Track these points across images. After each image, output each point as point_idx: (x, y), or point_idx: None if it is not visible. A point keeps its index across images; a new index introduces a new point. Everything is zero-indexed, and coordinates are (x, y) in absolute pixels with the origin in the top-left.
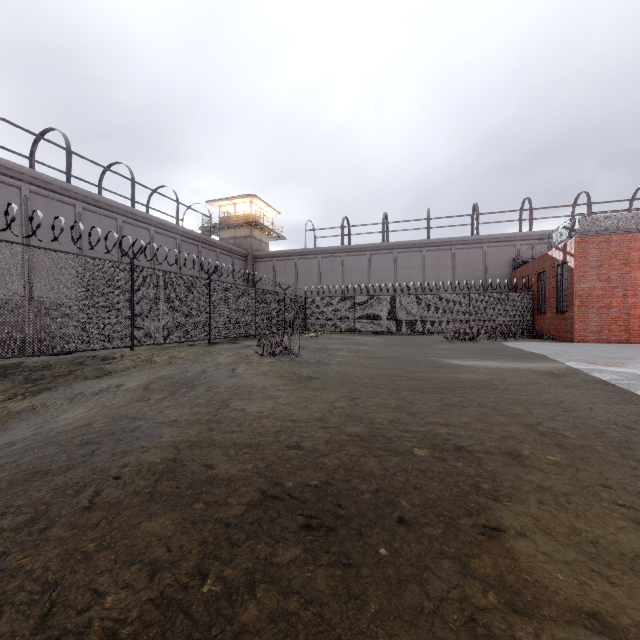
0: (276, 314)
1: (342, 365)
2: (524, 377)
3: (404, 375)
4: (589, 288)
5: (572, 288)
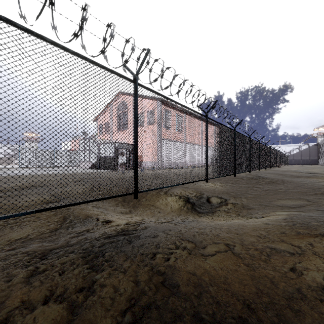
0: None
1: None
2: None
3: None
4: None
5: None
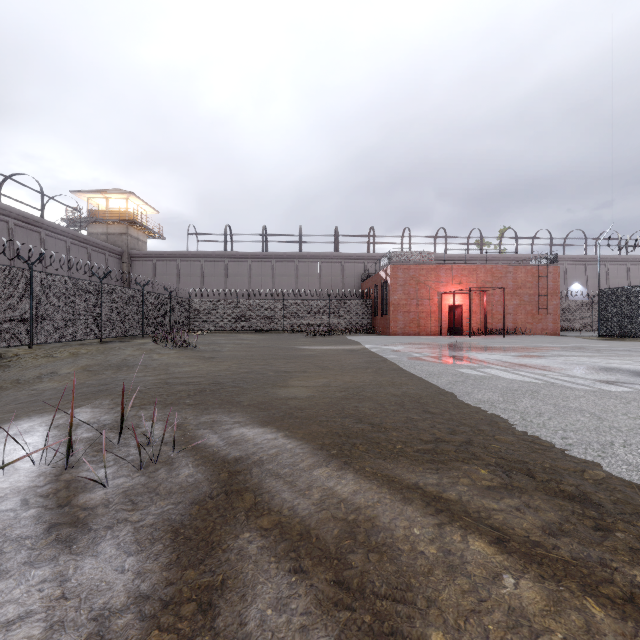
0: (162, 315)
1: (232, 351)
2: (336, 352)
3: (272, 354)
4: (399, 299)
5: (389, 299)
